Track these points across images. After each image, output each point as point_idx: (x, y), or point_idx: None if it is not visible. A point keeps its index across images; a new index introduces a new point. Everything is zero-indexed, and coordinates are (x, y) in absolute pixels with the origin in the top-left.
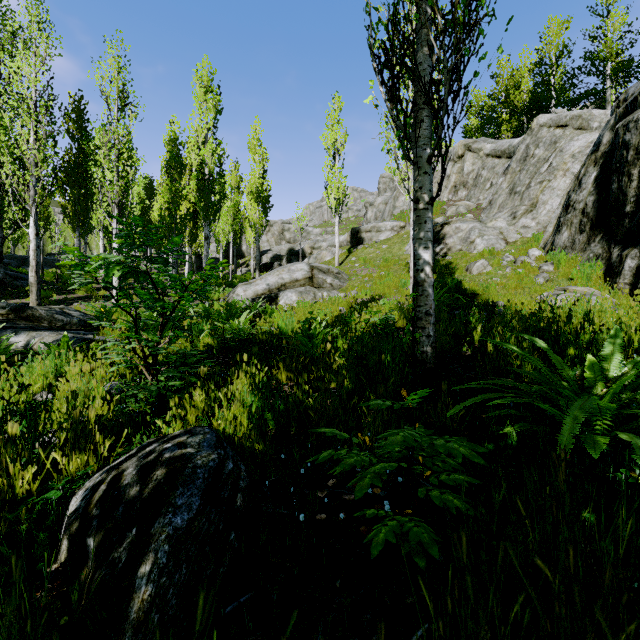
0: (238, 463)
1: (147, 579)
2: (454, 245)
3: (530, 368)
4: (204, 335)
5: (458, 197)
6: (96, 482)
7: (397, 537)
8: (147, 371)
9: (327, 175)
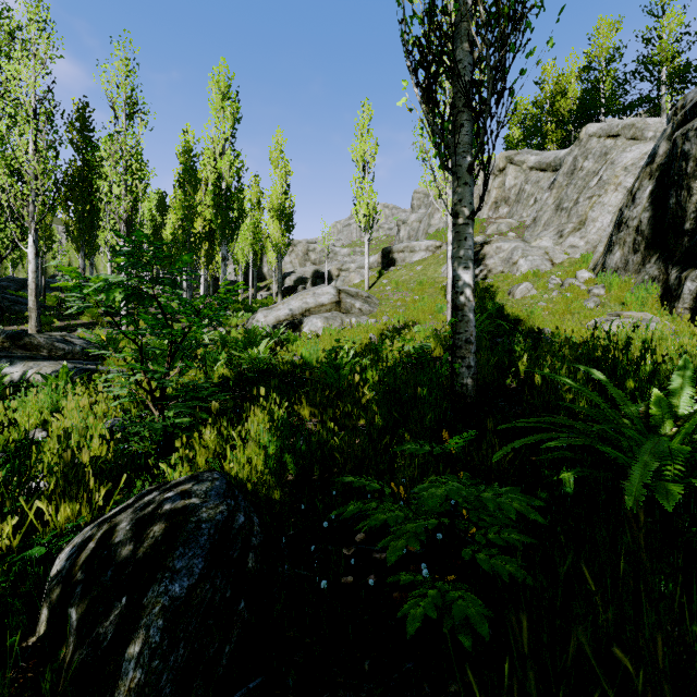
0: (251, 515)
1: (136, 663)
2: (495, 266)
3: (584, 403)
4: (219, 365)
5: (499, 214)
6: (85, 538)
7: (438, 609)
8: (154, 406)
9: (356, 190)
